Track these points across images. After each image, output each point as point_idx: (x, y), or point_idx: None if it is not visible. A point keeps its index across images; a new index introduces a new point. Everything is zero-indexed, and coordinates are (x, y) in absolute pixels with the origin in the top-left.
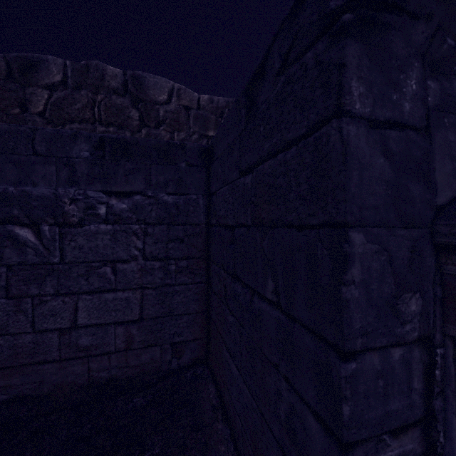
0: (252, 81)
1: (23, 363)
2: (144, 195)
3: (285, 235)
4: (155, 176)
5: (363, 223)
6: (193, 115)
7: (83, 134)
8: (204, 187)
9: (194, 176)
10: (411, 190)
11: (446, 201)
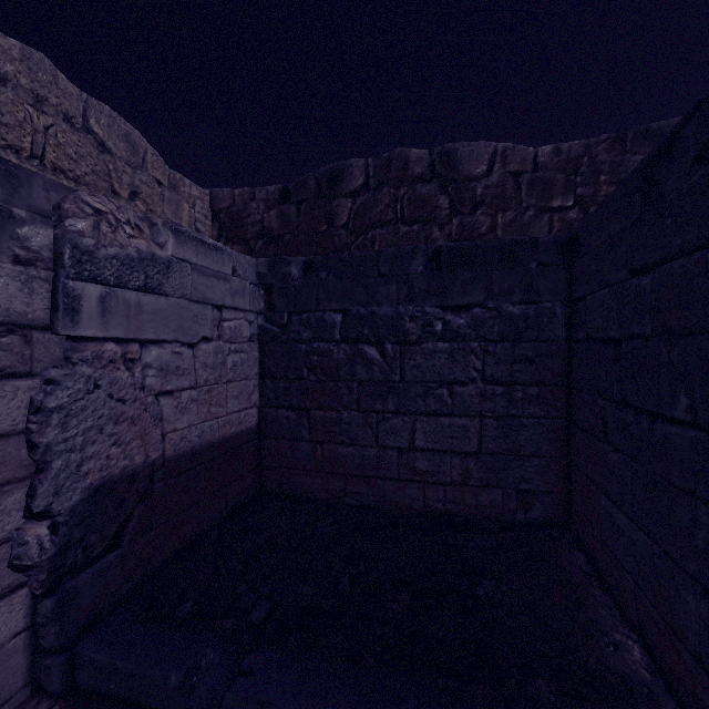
0: (652, 159)
1: (368, 474)
2: (483, 307)
3: (704, 343)
4: (497, 283)
5: None
6: (526, 183)
7: (420, 248)
8: (564, 290)
9: (548, 278)
10: None
11: None
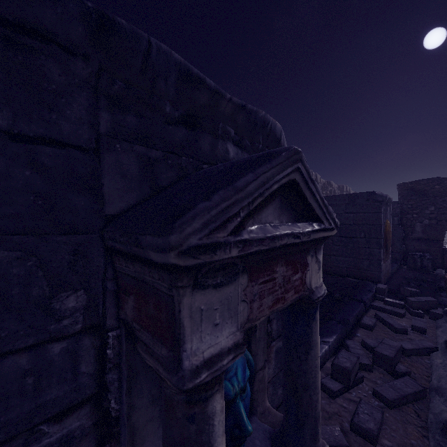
0: None
1: None
2: None
3: None
4: None
5: (2, 232)
6: None
7: None
8: None
9: None
10: (76, 201)
11: (120, 212)
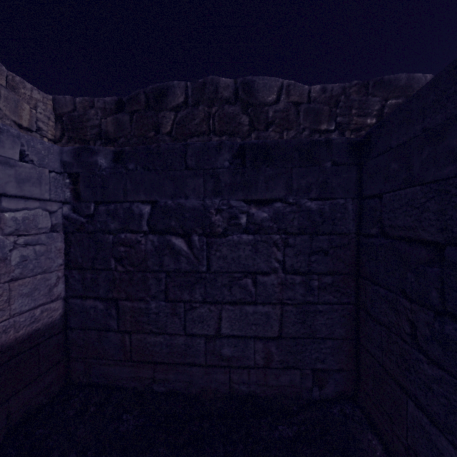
0: None
1: (176, 361)
2: (284, 202)
3: None
4: (296, 180)
5: None
6: (303, 110)
7: (226, 144)
8: (354, 188)
9: (341, 176)
10: None
11: None
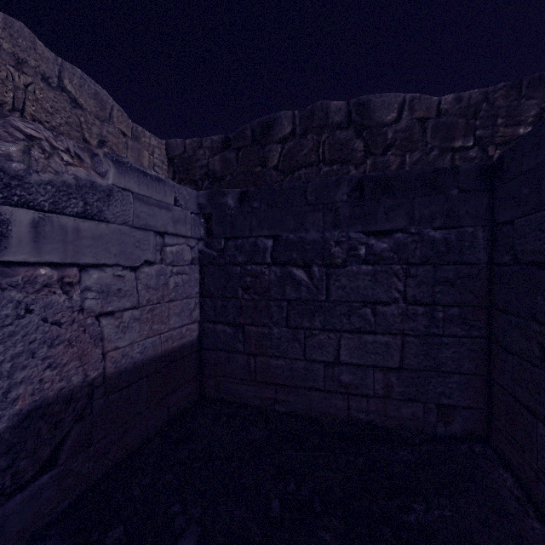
0: None
1: (296, 384)
2: (405, 232)
3: None
4: (418, 210)
5: None
6: (431, 127)
7: (345, 178)
8: (485, 215)
9: (469, 204)
10: None
11: None
